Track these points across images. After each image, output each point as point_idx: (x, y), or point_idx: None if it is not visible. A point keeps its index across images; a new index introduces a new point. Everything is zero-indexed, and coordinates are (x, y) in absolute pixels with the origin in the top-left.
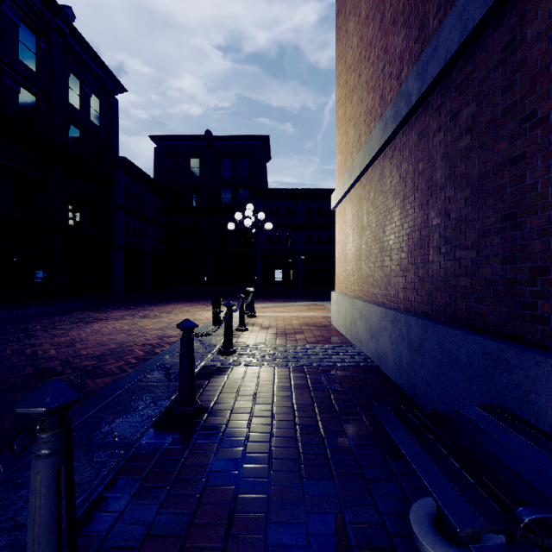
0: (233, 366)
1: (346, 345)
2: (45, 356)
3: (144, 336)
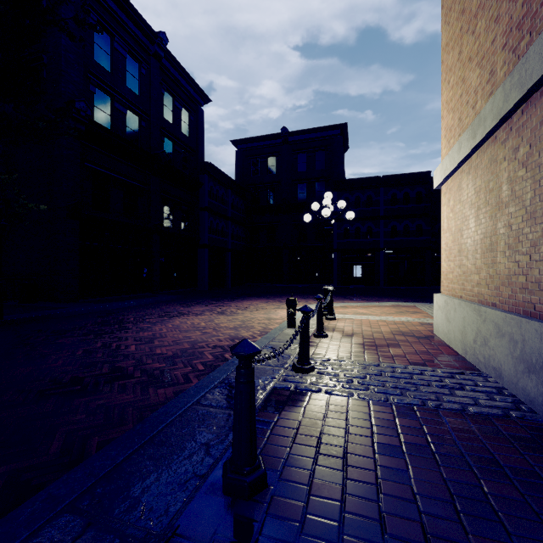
0: (310, 393)
1: (470, 372)
2: (124, 353)
3: (217, 336)
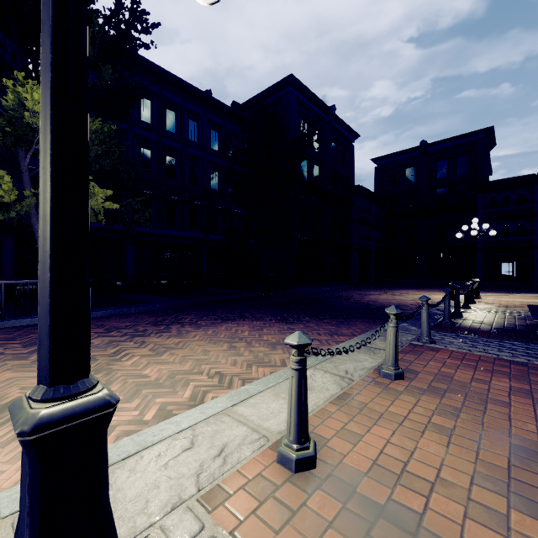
0: (471, 312)
1: None
2: (371, 304)
3: (406, 302)
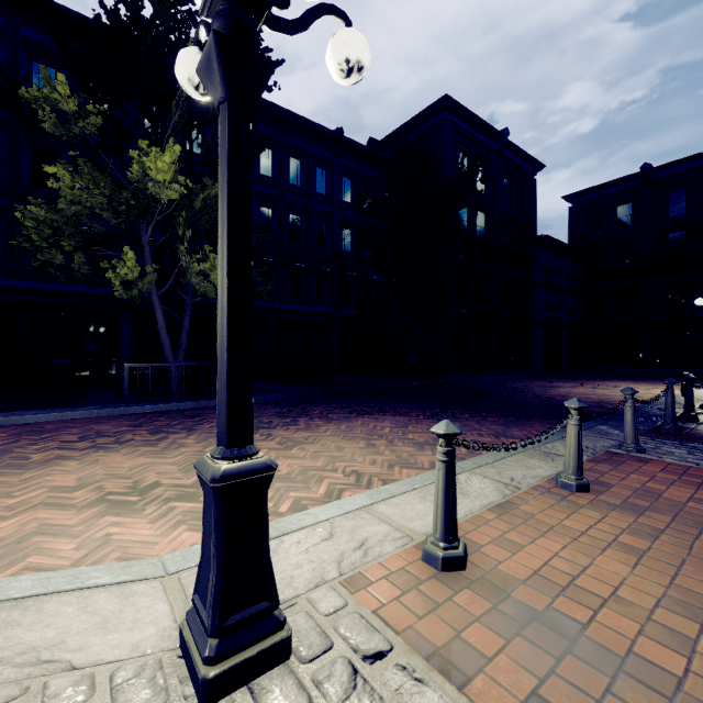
0: None
1: None
2: (558, 399)
3: (613, 398)
